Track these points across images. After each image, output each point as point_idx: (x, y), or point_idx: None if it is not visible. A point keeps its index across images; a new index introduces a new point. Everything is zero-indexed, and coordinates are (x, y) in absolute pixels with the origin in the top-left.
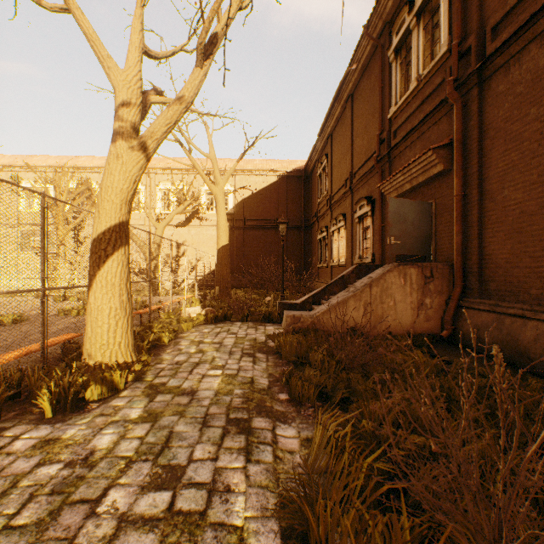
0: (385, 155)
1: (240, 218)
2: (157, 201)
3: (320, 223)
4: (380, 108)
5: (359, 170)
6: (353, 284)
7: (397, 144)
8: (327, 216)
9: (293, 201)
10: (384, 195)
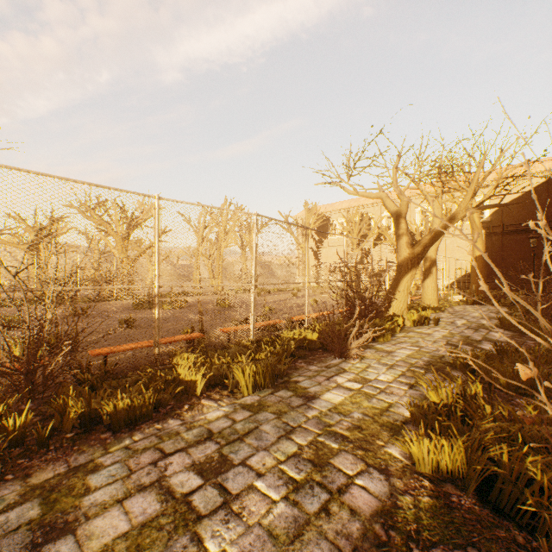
0: None
1: (496, 225)
2: (415, 220)
3: None
4: None
5: None
6: None
7: None
8: None
9: None
10: None
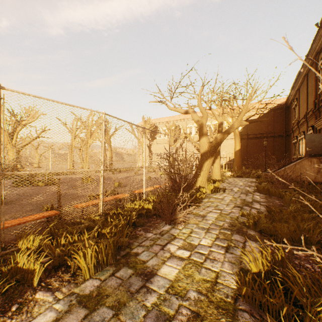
0: (316, 110)
1: (244, 134)
2: None
3: (293, 134)
4: (314, 89)
5: (310, 112)
6: (289, 164)
7: (320, 106)
8: (297, 131)
9: (277, 121)
10: (315, 127)
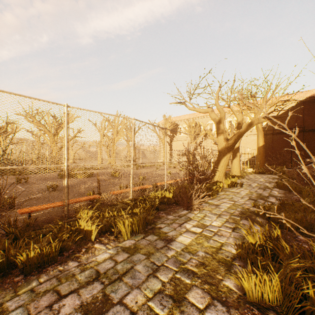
0: None
1: (269, 129)
2: (226, 126)
3: None
4: None
5: None
6: None
7: None
8: None
9: (308, 115)
10: None
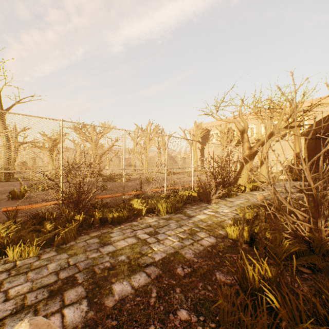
0: None
1: (312, 133)
2: (261, 131)
3: None
4: None
5: None
6: None
7: None
8: None
9: None
10: None
